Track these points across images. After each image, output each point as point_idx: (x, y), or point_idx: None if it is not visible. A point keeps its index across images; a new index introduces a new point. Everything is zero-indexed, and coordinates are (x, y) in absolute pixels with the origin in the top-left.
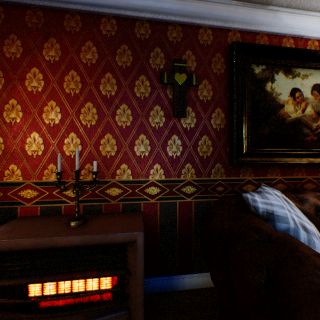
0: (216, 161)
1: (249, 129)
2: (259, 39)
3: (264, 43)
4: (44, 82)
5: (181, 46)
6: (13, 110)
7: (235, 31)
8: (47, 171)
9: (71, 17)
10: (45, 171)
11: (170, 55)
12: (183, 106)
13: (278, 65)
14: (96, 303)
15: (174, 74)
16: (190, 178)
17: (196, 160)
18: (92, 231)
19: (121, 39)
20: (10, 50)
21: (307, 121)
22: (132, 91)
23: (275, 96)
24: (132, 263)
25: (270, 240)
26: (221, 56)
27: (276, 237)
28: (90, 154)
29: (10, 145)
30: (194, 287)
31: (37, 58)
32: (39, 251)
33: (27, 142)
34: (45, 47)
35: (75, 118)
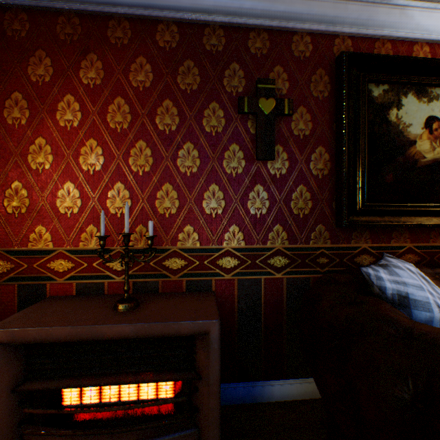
0: (317, 221)
1: (364, 175)
2: (379, 48)
3: (386, 53)
4: (81, 114)
5: (268, 60)
6: (41, 153)
7: (345, 37)
8: (85, 235)
9: (117, 24)
10: (83, 234)
11: (252, 74)
12: (270, 144)
13: (407, 84)
14: (153, 417)
15: (258, 100)
16: (280, 246)
17: (288, 220)
18: (148, 317)
19: (184, 53)
20: (36, 72)
21: None
22: (200, 124)
23: (403, 128)
24: (203, 364)
25: (411, 336)
26: (324, 73)
27: (420, 331)
28: (142, 212)
29: (37, 200)
30: (286, 399)
31: (72, 82)
32: (77, 344)
33: (58, 196)
34: (83, 67)
35: (122, 162)
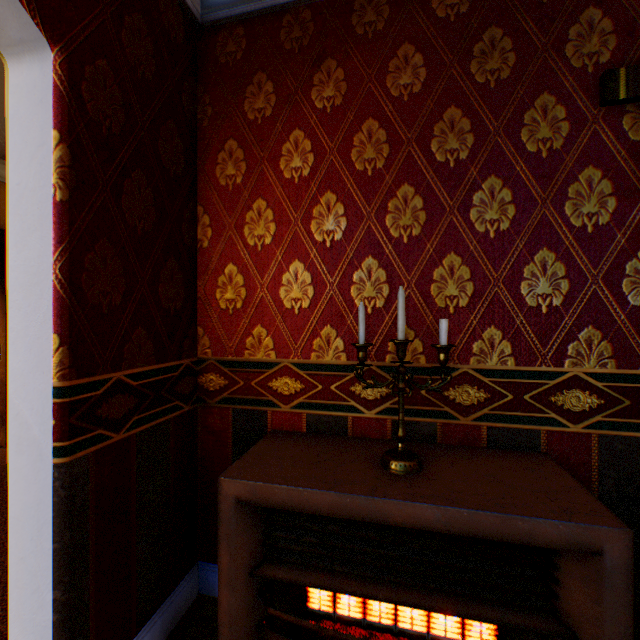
0: None
1: None
2: None
3: None
4: (312, 156)
5: None
6: (260, 221)
7: None
8: (319, 342)
9: (365, 3)
10: (315, 340)
11: (631, 19)
12: None
13: None
14: None
15: None
16: None
17: None
18: (459, 496)
19: (483, 18)
20: (254, 106)
21: None
22: (514, 140)
23: None
24: (581, 611)
25: None
26: None
27: None
28: (406, 305)
29: (255, 290)
30: None
31: (301, 110)
32: (336, 520)
33: (282, 283)
34: (315, 84)
35: (374, 224)
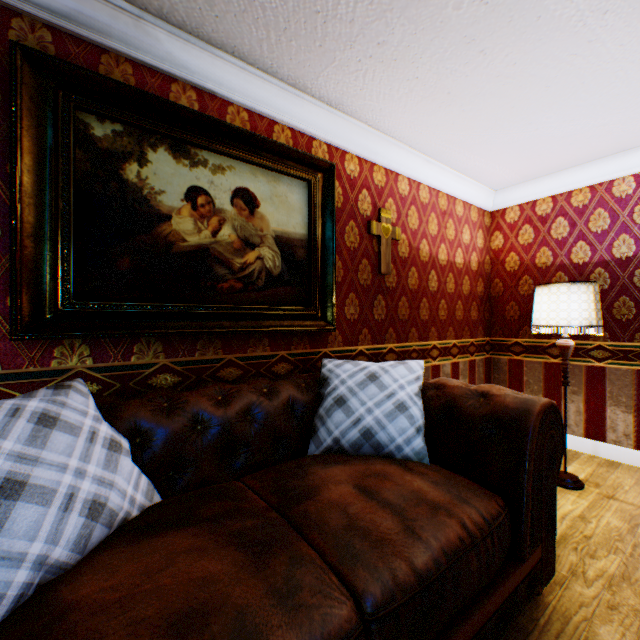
0: None
1: (71, 256)
2: (111, 65)
3: (125, 78)
4: None
5: None
6: None
7: (39, 22)
8: None
9: None
10: None
11: None
12: None
13: (155, 133)
14: None
15: None
16: None
17: None
18: None
19: None
20: None
21: (224, 254)
22: None
23: (151, 194)
24: None
25: None
26: None
27: None
28: None
29: None
30: None
31: None
32: None
33: None
34: None
35: None
